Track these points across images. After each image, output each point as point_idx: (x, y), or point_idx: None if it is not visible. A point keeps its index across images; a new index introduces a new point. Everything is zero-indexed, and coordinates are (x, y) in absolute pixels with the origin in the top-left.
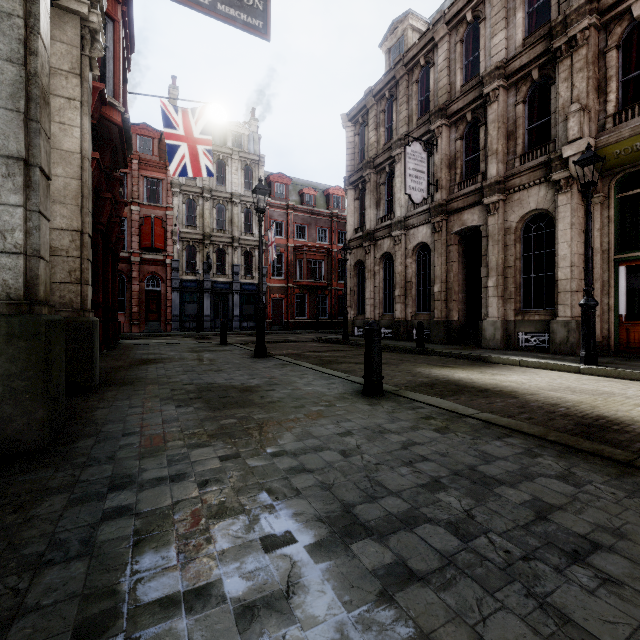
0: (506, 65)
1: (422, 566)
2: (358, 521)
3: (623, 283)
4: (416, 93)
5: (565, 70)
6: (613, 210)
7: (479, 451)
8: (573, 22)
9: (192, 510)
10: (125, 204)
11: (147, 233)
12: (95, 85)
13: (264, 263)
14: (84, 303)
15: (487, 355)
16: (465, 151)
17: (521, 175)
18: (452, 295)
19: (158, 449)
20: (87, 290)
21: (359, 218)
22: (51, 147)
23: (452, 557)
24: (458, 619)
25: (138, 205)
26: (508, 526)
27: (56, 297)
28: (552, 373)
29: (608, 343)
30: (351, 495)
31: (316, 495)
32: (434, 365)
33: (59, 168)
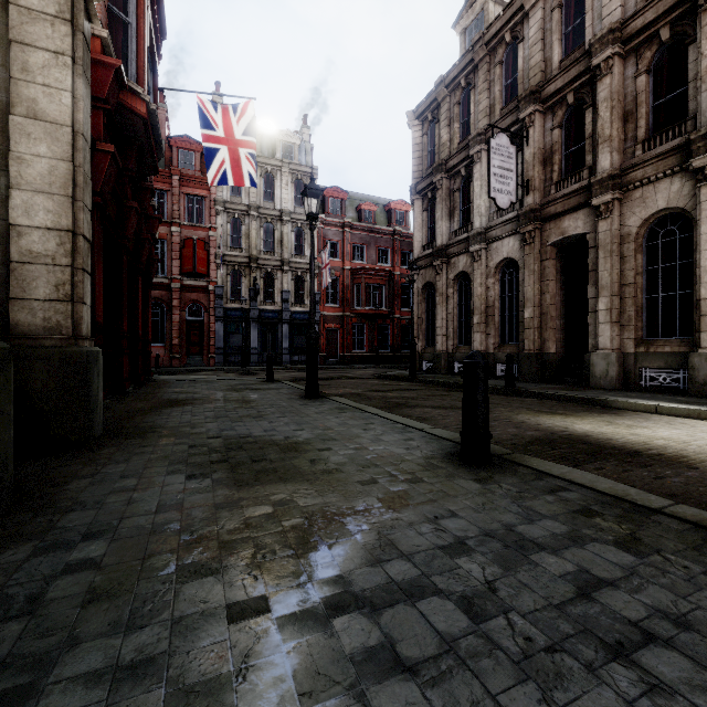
0: (623, 26)
1: None
2: None
3: None
4: (500, 77)
5: None
6: None
7: None
8: None
9: None
10: (159, 220)
11: (188, 256)
12: (110, 61)
13: (317, 289)
14: (77, 328)
15: (606, 398)
16: (564, 142)
17: (645, 165)
18: (548, 322)
19: (125, 578)
20: (81, 310)
21: (428, 233)
22: (32, 118)
23: None
24: None
25: (179, 226)
26: None
27: (38, 319)
28: None
29: None
30: None
31: None
32: (538, 411)
33: (42, 146)
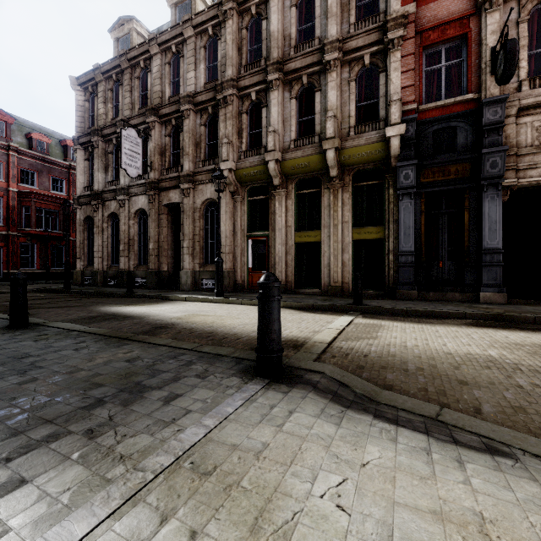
0: (194, 96)
1: None
2: None
3: (250, 249)
4: (138, 87)
5: (223, 115)
6: (246, 207)
7: (47, 346)
8: (226, 88)
9: None
10: None
11: None
12: None
13: None
14: None
15: (169, 295)
16: (173, 146)
17: (202, 174)
18: (163, 252)
19: None
20: None
21: (90, 178)
22: None
23: None
24: None
25: None
26: (2, 370)
27: None
28: (196, 303)
29: (244, 284)
30: None
31: None
32: (121, 304)
33: None
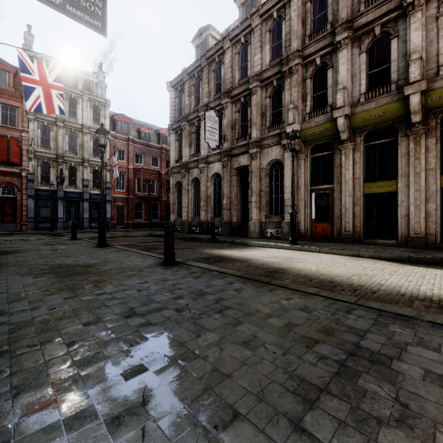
0: (261, 74)
1: (156, 321)
2: (135, 312)
3: (313, 202)
4: (213, 78)
5: (288, 84)
6: (309, 163)
7: (208, 284)
8: (291, 59)
9: (45, 319)
10: None
11: (3, 149)
12: None
13: (109, 179)
14: None
15: (247, 241)
16: (241, 120)
17: (268, 139)
18: (233, 206)
19: (21, 298)
20: None
21: (178, 153)
22: None
23: (171, 317)
24: (162, 332)
25: None
26: (201, 306)
27: None
28: (275, 250)
29: (307, 233)
30: (135, 305)
31: (117, 306)
32: (216, 248)
33: None
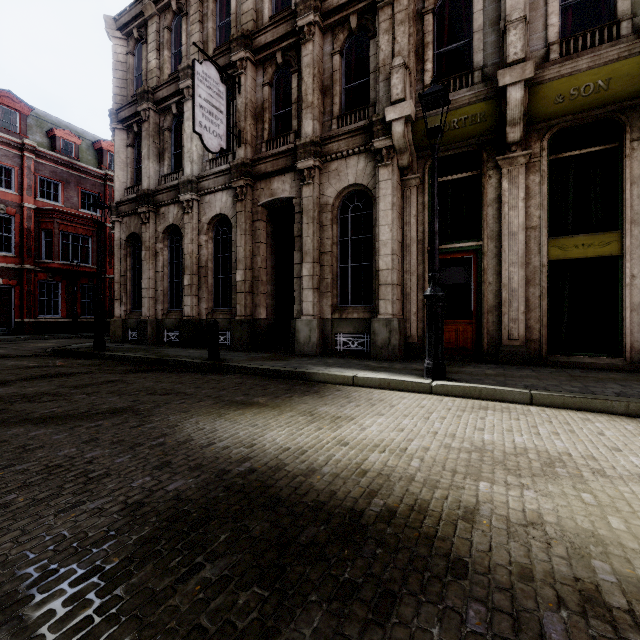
0: None
1: None
2: None
3: None
4: (213, 13)
5: (386, 20)
6: (427, 196)
7: None
8: None
9: None
10: None
11: None
12: None
13: None
14: None
15: (308, 370)
16: (275, 104)
17: (340, 139)
18: (259, 286)
19: None
20: None
21: (134, 174)
22: None
23: None
24: None
25: None
26: None
27: None
28: (405, 399)
29: (423, 344)
30: None
31: None
32: (227, 403)
33: None
